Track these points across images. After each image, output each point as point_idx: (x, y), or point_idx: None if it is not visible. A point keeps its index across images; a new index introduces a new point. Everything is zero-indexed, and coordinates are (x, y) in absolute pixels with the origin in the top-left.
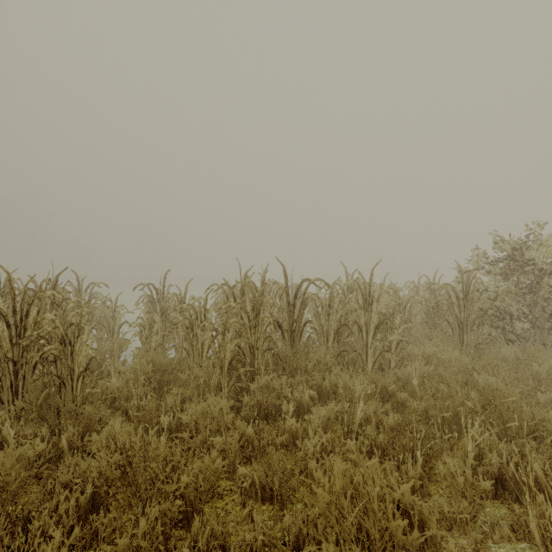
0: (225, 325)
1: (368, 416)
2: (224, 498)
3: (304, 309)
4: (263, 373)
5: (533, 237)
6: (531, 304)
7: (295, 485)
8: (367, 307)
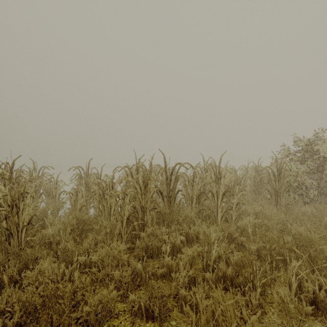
0: (124, 193)
1: (220, 254)
2: (119, 318)
3: (176, 182)
4: (150, 225)
5: (320, 137)
6: (318, 179)
7: (170, 309)
8: (217, 181)
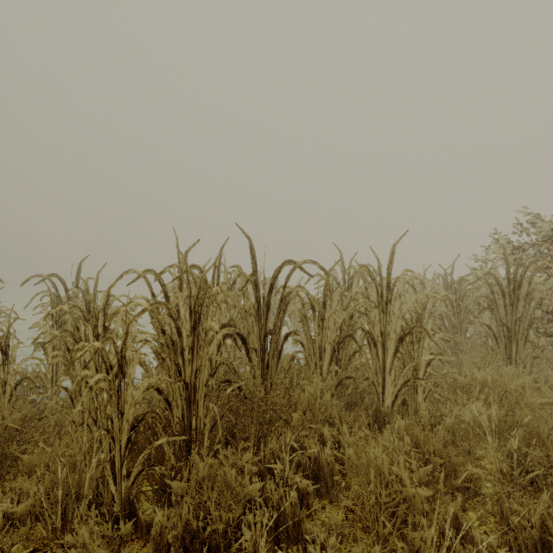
0: (123, 348)
1: None
2: None
3: (284, 311)
4: (207, 439)
5: None
6: None
7: None
8: (384, 307)
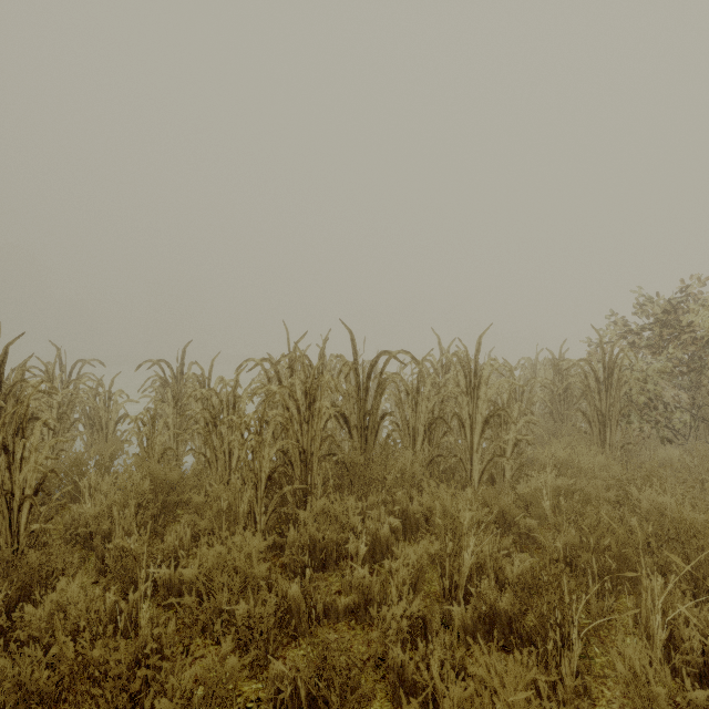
0: (262, 420)
1: (482, 561)
2: None
3: (380, 395)
4: (320, 492)
5: (695, 296)
6: (692, 388)
7: (367, 699)
8: (472, 392)
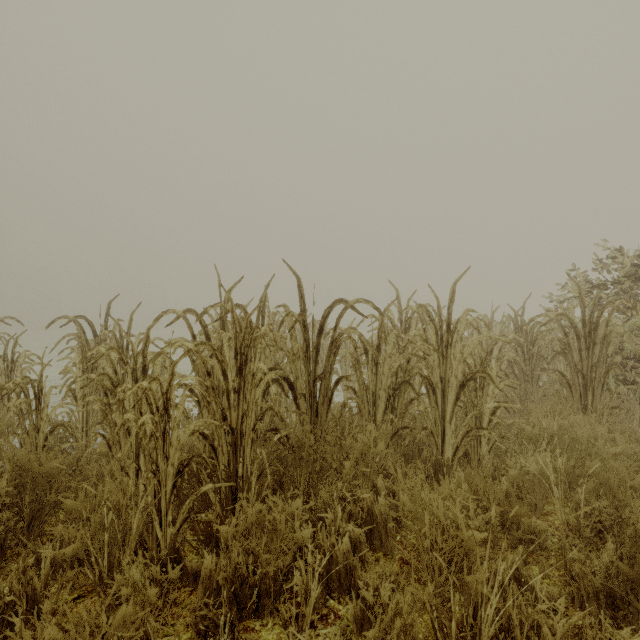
0: (168, 390)
1: (506, 618)
2: None
3: (334, 354)
4: (254, 487)
5: None
6: None
7: None
8: (444, 351)
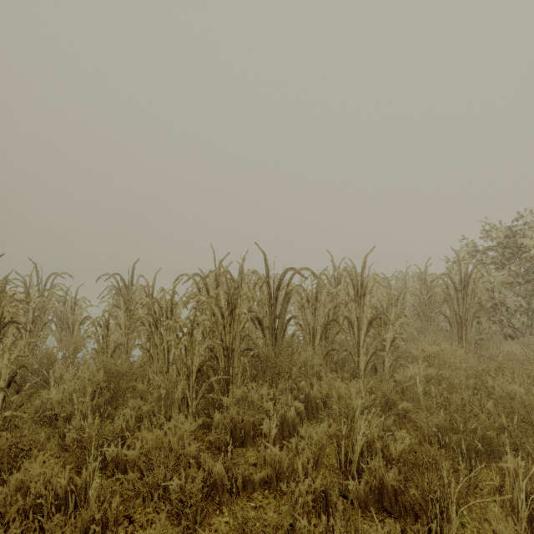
0: (193, 324)
1: (371, 440)
2: None
3: (287, 302)
4: (239, 381)
5: (530, 224)
6: (527, 296)
7: None
8: (359, 300)
